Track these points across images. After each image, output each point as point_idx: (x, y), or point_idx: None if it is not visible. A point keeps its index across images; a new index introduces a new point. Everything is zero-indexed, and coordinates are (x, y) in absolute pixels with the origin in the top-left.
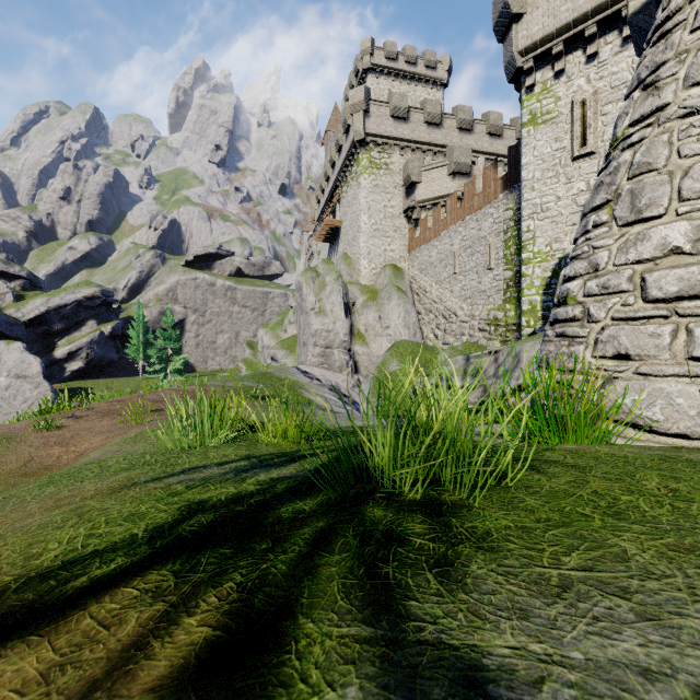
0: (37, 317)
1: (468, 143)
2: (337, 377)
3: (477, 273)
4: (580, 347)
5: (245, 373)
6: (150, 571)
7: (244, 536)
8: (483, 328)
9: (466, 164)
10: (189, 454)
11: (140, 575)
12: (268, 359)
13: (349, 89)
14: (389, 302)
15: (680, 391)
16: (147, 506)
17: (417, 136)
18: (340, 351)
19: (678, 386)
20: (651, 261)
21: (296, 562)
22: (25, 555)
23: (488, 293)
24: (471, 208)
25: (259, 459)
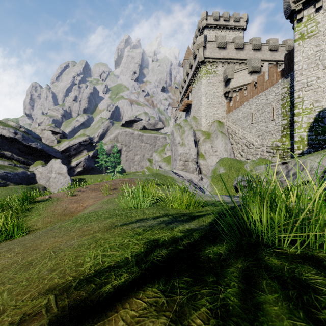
0: (65, 149)
1: (258, 56)
2: (191, 176)
3: (265, 122)
4: None
5: (147, 173)
6: (146, 287)
7: (193, 268)
8: (269, 151)
9: (258, 67)
10: (135, 211)
11: (141, 290)
12: (157, 167)
13: (195, 38)
14: (217, 139)
15: None
16: (127, 240)
17: (230, 56)
18: (192, 163)
19: None
20: None
21: (242, 297)
22: (75, 263)
23: (272, 132)
24: (262, 89)
25: (173, 217)
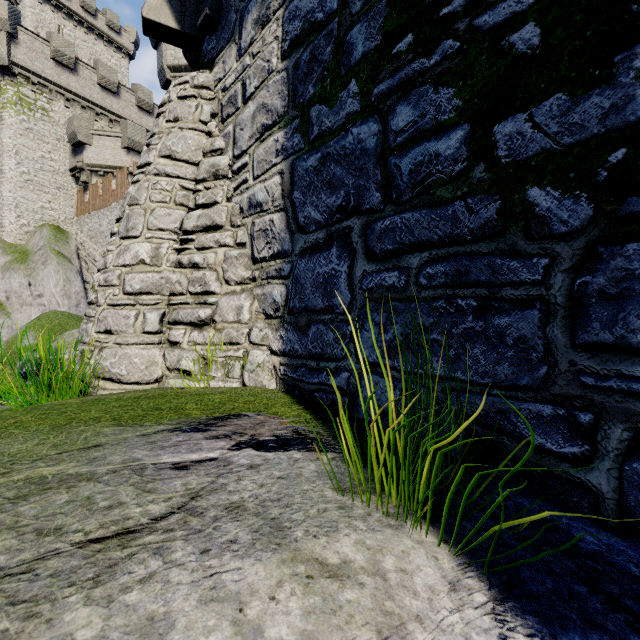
0: None
1: (149, 125)
2: None
3: None
4: (90, 324)
5: None
6: None
7: None
8: None
9: (141, 144)
10: None
11: None
12: None
13: None
14: (45, 267)
15: (137, 353)
16: None
17: (88, 94)
18: None
19: (136, 351)
20: (130, 266)
21: None
22: None
23: None
24: None
25: None
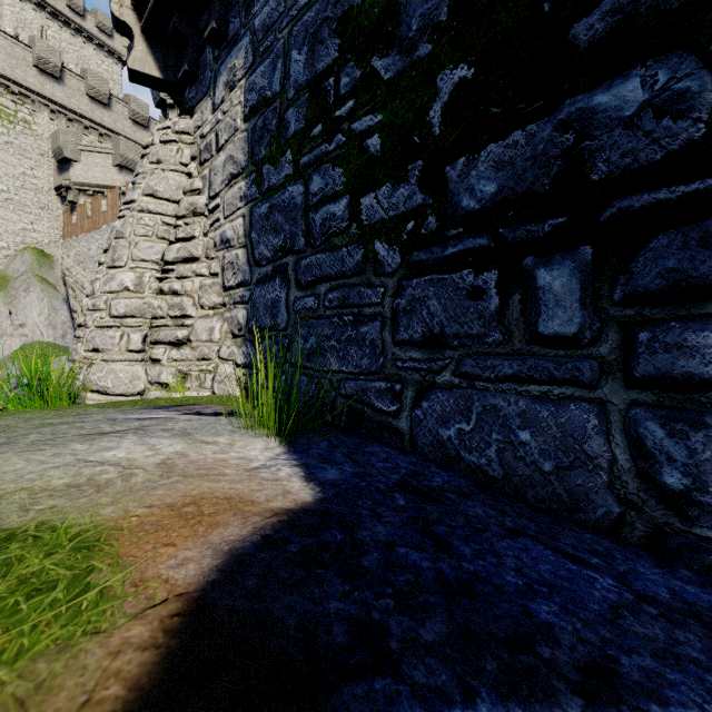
0: None
1: (144, 140)
2: None
3: None
4: (80, 344)
5: None
6: None
7: None
8: None
9: (135, 162)
10: None
11: None
12: None
13: None
14: (27, 294)
15: (122, 369)
16: None
17: (75, 105)
18: None
19: (121, 367)
20: (116, 293)
21: None
22: None
23: None
24: None
25: None
